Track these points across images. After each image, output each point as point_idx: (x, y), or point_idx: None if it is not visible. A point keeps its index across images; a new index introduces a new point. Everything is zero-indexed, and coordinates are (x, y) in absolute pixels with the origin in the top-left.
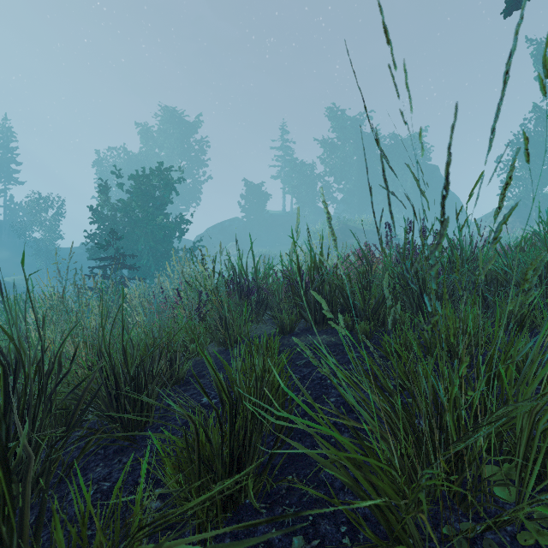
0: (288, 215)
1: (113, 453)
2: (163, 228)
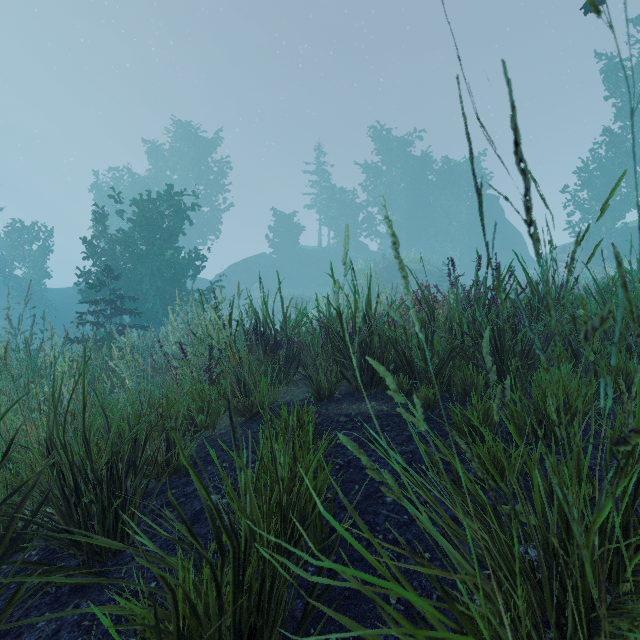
0: (324, 251)
1: (69, 592)
2: (174, 264)
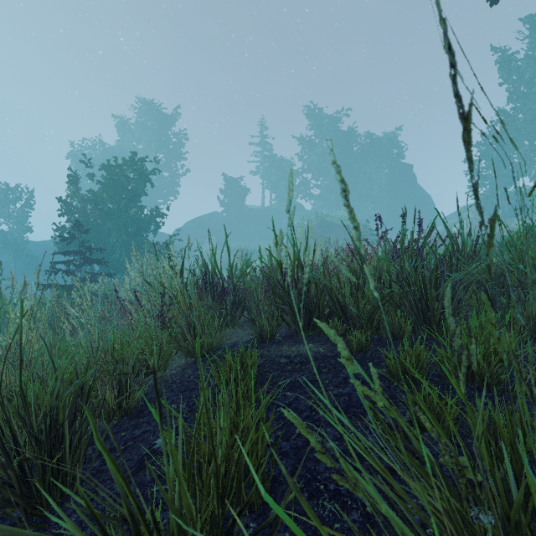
0: (267, 210)
1: None
2: (137, 221)
